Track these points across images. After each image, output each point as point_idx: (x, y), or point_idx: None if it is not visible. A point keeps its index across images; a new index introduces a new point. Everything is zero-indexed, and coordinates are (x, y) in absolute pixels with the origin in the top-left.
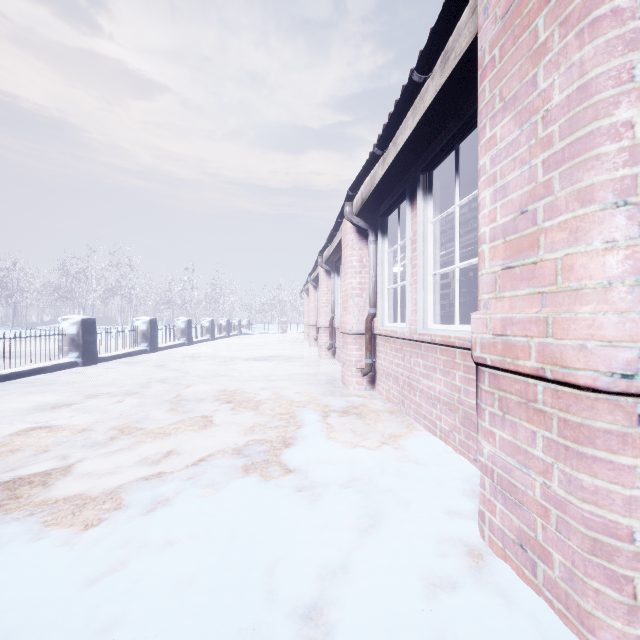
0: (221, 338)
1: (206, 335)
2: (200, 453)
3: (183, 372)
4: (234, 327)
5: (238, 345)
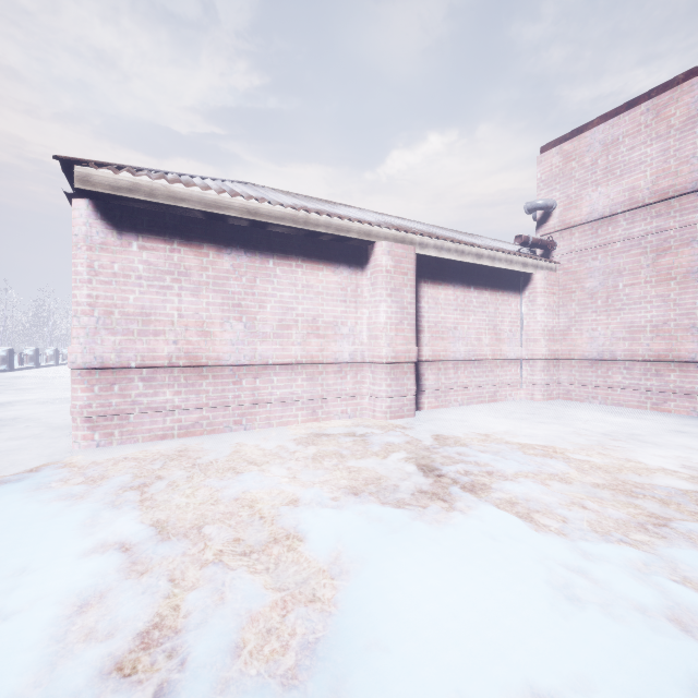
0: (48, 366)
1: (30, 363)
2: (35, 395)
3: (14, 383)
4: (65, 356)
5: (66, 371)
